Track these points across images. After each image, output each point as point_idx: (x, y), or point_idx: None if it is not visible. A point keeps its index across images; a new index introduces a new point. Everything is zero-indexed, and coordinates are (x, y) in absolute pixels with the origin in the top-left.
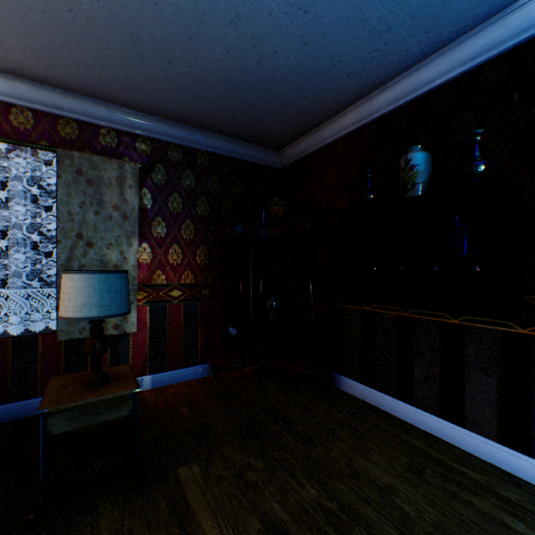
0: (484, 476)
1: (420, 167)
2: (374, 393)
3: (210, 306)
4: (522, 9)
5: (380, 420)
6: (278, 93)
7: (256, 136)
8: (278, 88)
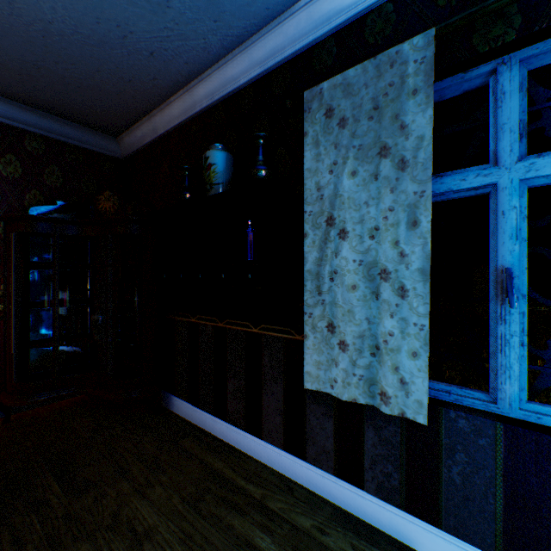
0: (264, 488)
1: (217, 167)
2: (198, 412)
3: (2, 326)
4: (293, 18)
5: (194, 442)
6: (70, 57)
7: (73, 113)
8: (66, 50)
